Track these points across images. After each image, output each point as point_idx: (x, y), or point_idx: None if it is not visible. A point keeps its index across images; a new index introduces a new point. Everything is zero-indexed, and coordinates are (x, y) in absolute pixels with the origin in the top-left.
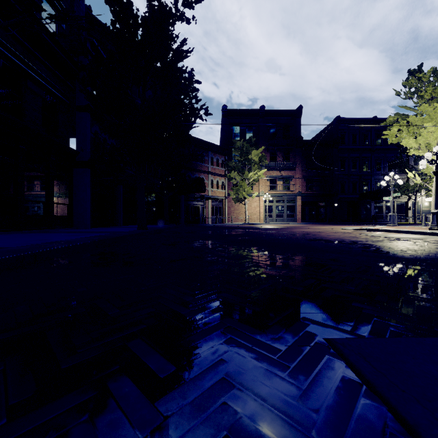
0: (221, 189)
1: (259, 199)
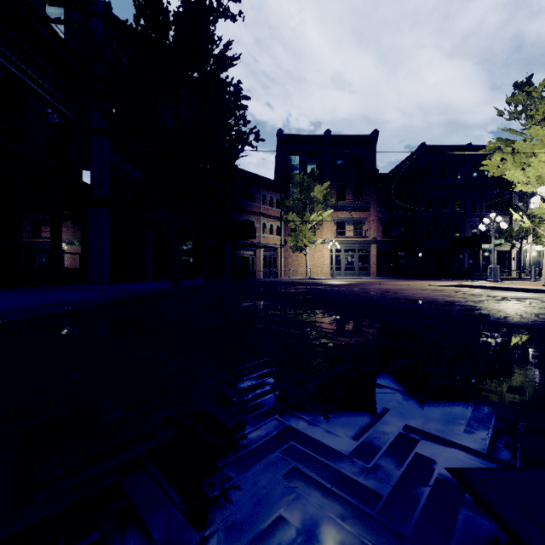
0: (276, 235)
1: (324, 247)
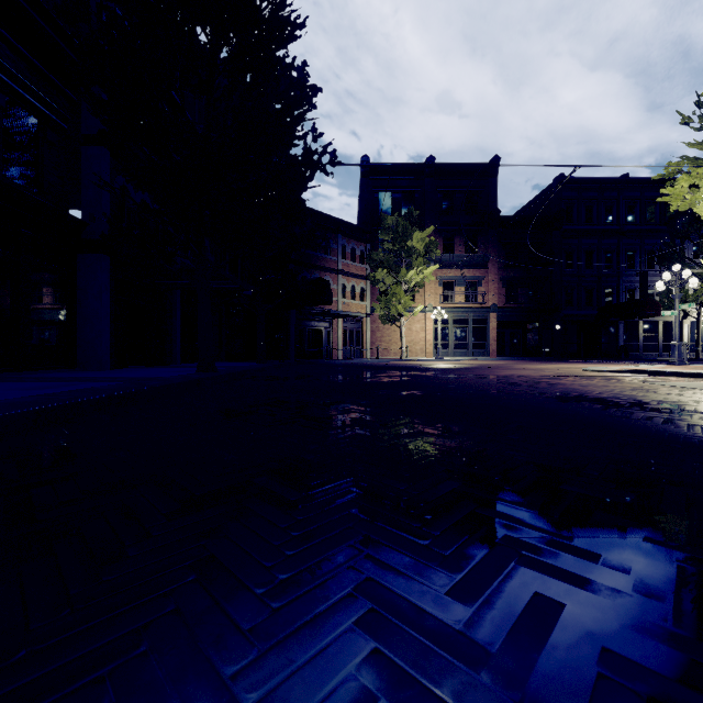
0: (359, 301)
1: (425, 317)
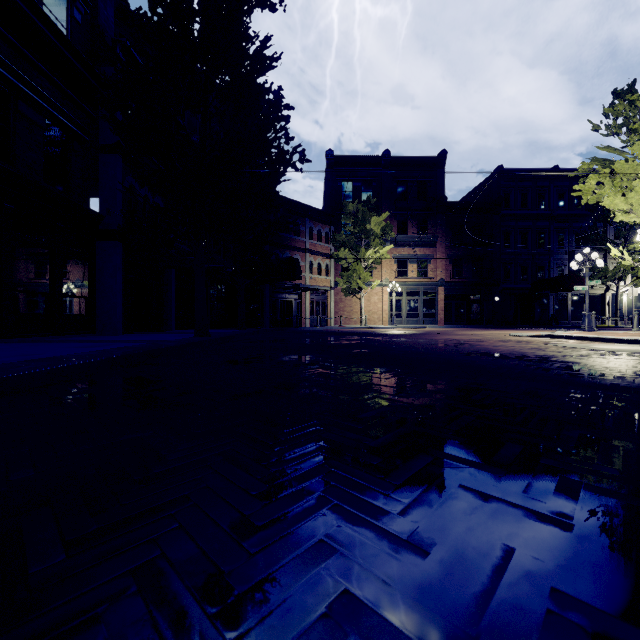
0: (324, 276)
1: (382, 290)
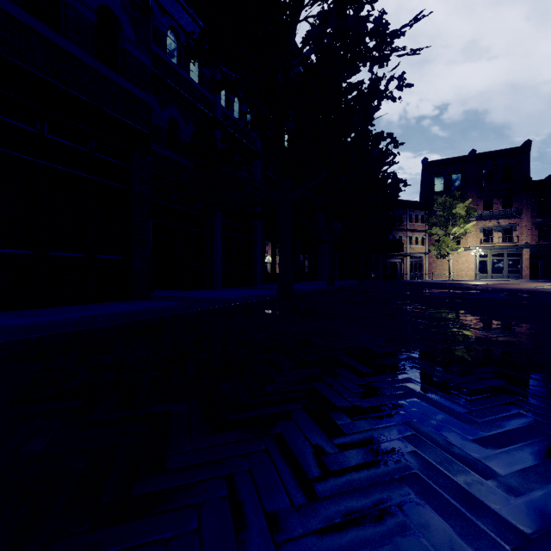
0: (420, 245)
1: (469, 253)
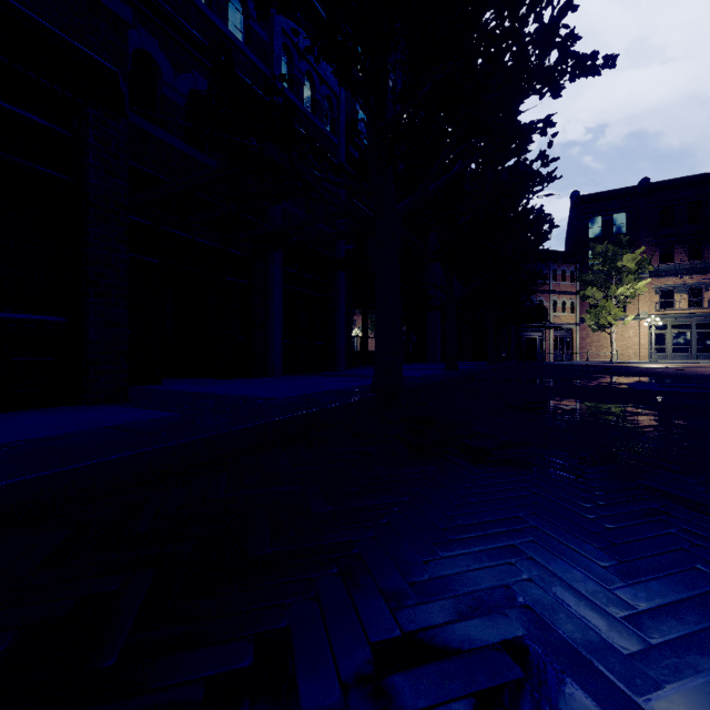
0: (569, 313)
1: (638, 324)
